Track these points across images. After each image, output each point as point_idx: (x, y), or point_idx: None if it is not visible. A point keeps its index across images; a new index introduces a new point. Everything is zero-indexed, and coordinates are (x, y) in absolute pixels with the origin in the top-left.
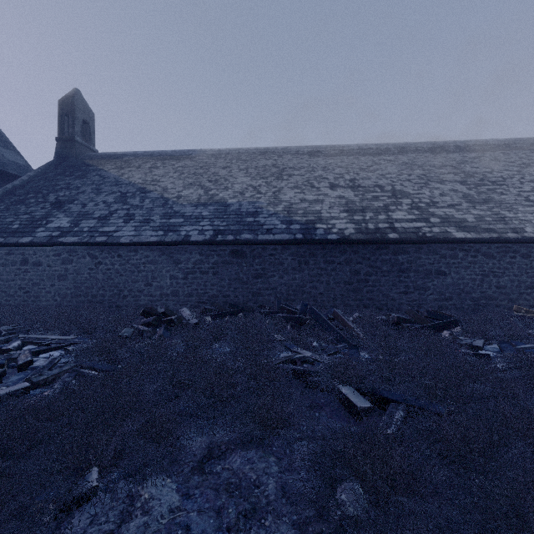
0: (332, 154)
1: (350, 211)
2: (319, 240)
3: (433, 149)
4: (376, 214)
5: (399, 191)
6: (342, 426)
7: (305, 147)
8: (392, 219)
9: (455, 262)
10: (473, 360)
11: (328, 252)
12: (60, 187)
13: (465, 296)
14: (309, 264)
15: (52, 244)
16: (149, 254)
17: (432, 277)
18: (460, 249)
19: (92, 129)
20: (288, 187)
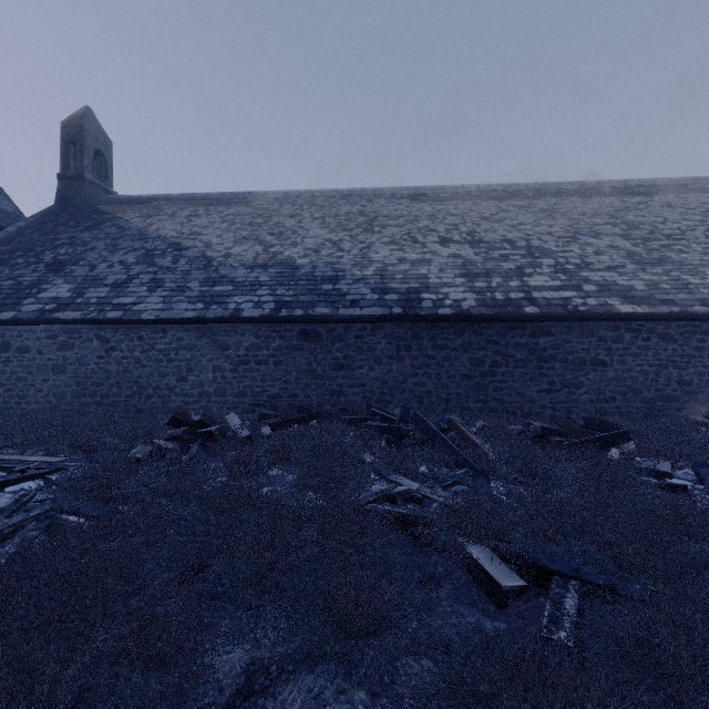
0: (442, 198)
1: (470, 275)
2: (426, 316)
3: (581, 192)
4: (506, 279)
5: (537, 248)
6: (476, 621)
7: (405, 188)
8: (529, 287)
9: (619, 347)
10: (667, 496)
11: (438, 333)
12: (61, 242)
13: (634, 396)
14: (412, 350)
15: (43, 321)
16: (183, 335)
17: (587, 369)
18: (627, 328)
19: (109, 163)
20: (381, 242)
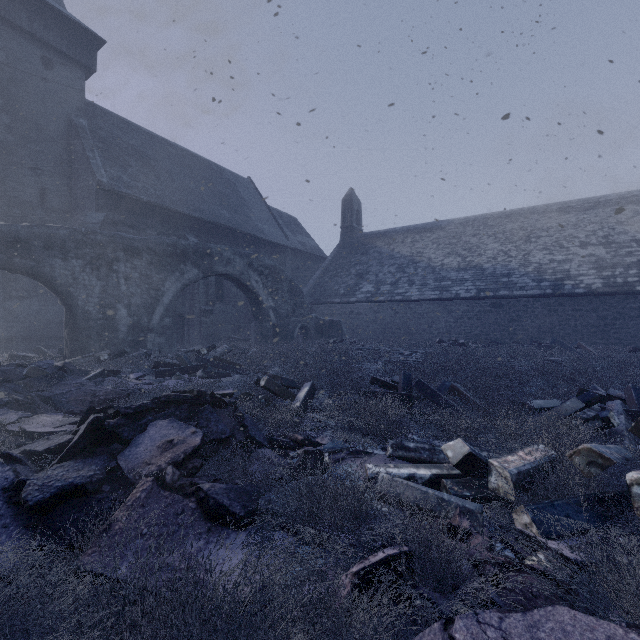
0: (585, 208)
1: (599, 268)
2: (567, 294)
3: None
4: (627, 269)
5: None
6: None
7: (554, 204)
8: None
9: None
10: None
11: (575, 302)
12: (354, 263)
13: None
14: (558, 311)
15: (368, 301)
16: (430, 306)
17: None
18: None
19: (360, 215)
20: (536, 249)
